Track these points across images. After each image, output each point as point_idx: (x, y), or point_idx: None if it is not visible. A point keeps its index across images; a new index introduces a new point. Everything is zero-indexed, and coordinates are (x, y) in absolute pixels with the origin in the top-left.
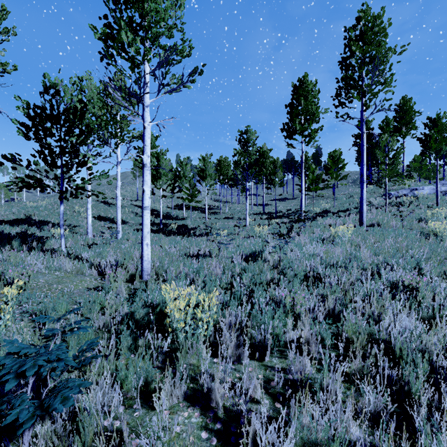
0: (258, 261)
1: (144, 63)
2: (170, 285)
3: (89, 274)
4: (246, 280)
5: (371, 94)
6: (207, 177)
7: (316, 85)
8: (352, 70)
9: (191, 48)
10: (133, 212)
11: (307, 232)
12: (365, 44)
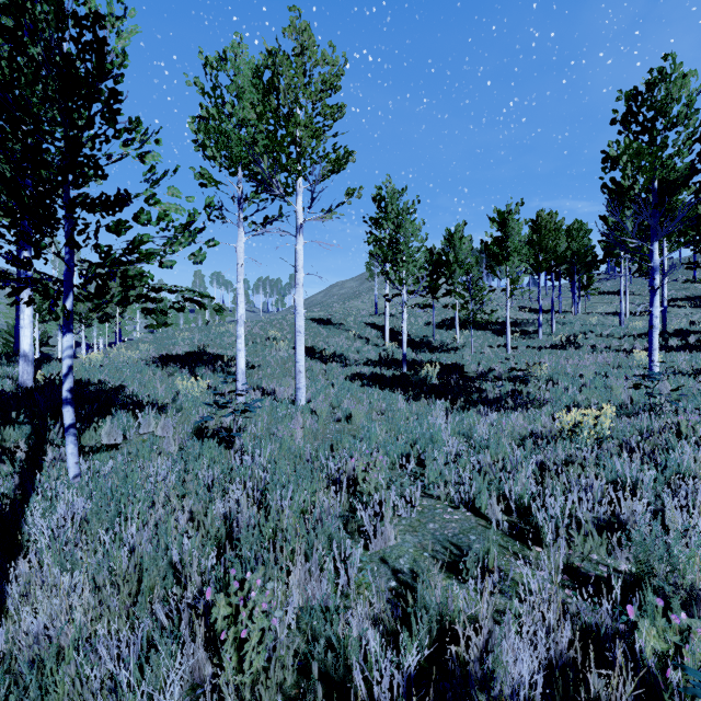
0: None
1: None
2: None
3: None
4: None
5: None
6: (509, 254)
7: None
8: None
9: None
10: (362, 337)
11: None
12: None
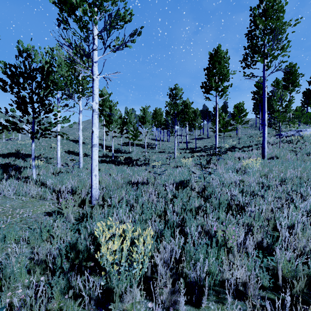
0: (186, 189)
1: (93, 27)
2: (113, 211)
3: (50, 199)
4: (178, 206)
5: (272, 57)
6: (146, 122)
7: (227, 53)
8: (256, 40)
9: (132, 15)
10: None
11: (222, 164)
12: (267, 19)
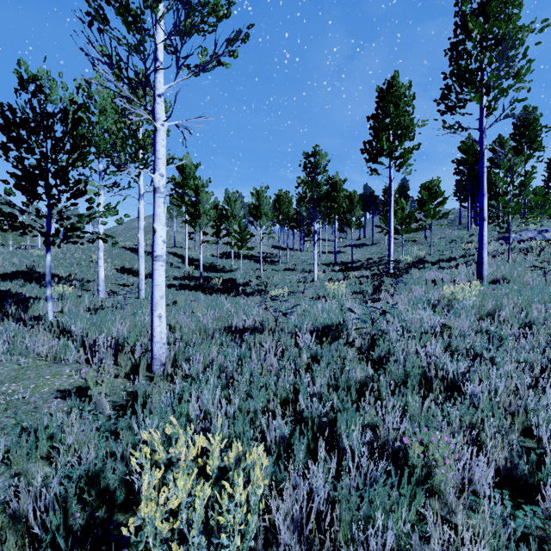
0: (337, 342)
1: (156, 27)
2: (190, 391)
3: (74, 361)
4: (321, 380)
5: (499, 91)
6: (261, 216)
7: (410, 88)
8: (467, 60)
9: (231, 3)
10: (168, 262)
11: (403, 292)
12: (488, 20)
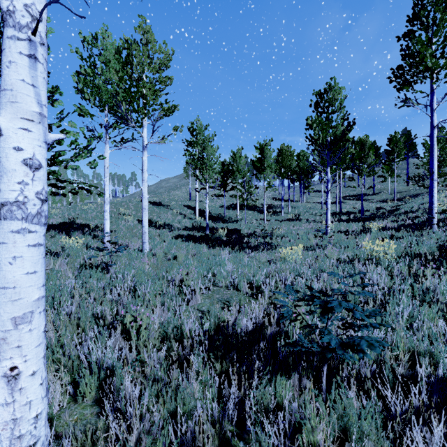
0: None
1: None
2: None
3: None
4: None
5: None
6: (265, 168)
7: None
8: None
9: None
10: (182, 214)
11: None
12: None
